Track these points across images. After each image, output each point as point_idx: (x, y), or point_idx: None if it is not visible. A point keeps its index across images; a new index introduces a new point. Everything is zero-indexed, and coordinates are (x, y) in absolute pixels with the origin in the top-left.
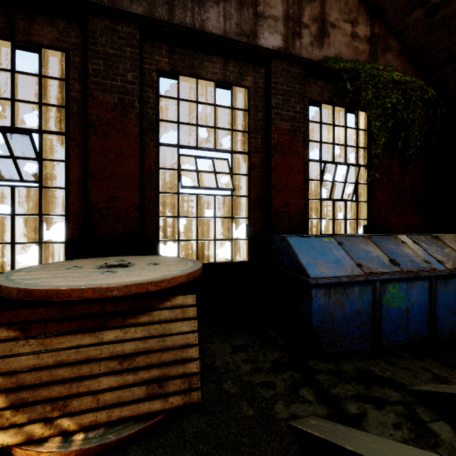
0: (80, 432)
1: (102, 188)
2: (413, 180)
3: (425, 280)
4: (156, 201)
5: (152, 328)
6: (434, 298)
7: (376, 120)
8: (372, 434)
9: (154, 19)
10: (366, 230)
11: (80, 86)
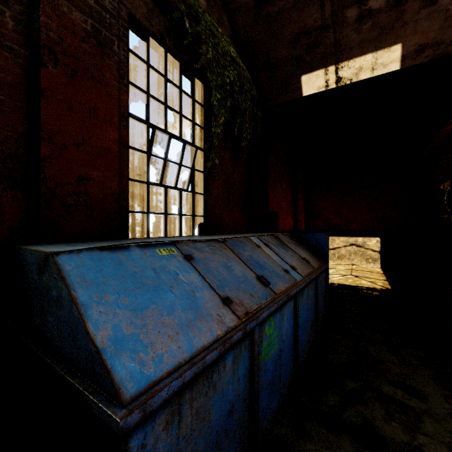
0: None
1: None
2: (240, 177)
3: (291, 299)
4: None
5: None
6: (298, 320)
7: (217, 89)
8: None
9: None
10: (202, 229)
11: None
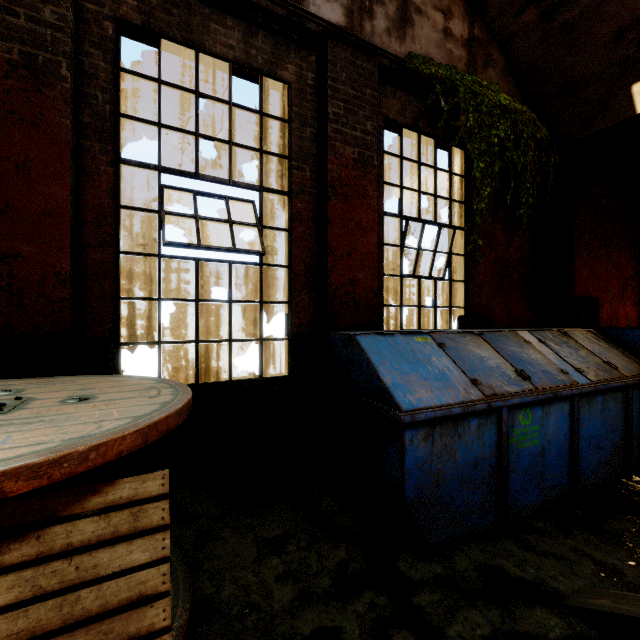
0: None
1: None
2: (520, 253)
3: (565, 401)
4: (112, 269)
5: (45, 572)
6: (577, 428)
7: (480, 159)
8: None
9: None
10: (463, 323)
11: None
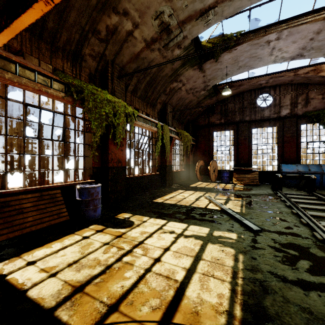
0: (243, 184)
1: (241, 155)
2: None
3: (318, 174)
4: (251, 157)
5: (252, 175)
6: (321, 178)
7: None
8: (282, 188)
9: (251, 120)
10: None
11: (236, 136)
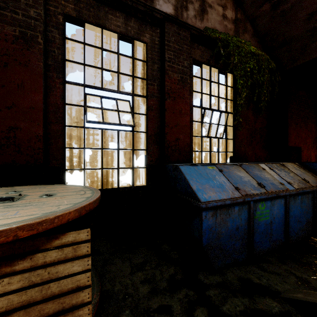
0: None
1: (1, 118)
2: (261, 125)
3: (282, 198)
4: (62, 134)
5: (34, 274)
6: (288, 211)
7: (240, 78)
8: None
9: None
10: (232, 160)
11: None
